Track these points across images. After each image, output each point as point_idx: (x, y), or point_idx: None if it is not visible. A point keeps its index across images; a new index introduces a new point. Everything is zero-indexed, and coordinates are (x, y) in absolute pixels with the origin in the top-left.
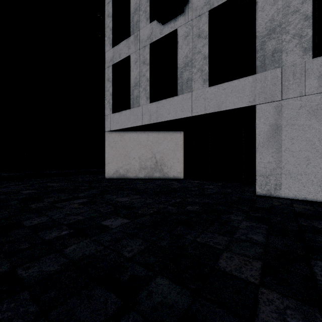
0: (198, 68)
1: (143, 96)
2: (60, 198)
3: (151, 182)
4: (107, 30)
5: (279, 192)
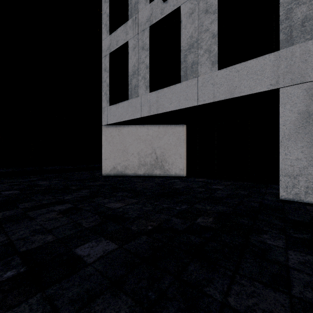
0: (206, 49)
1: (142, 86)
2: (40, 202)
3: (151, 181)
4: (104, 17)
5: (312, 197)
